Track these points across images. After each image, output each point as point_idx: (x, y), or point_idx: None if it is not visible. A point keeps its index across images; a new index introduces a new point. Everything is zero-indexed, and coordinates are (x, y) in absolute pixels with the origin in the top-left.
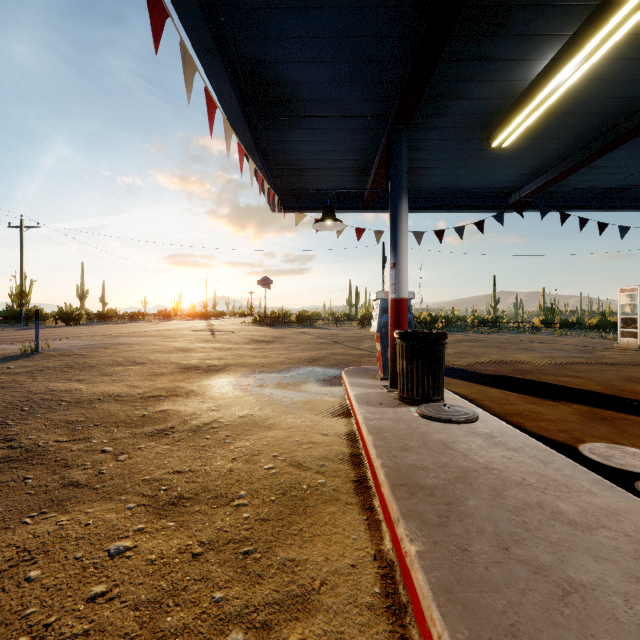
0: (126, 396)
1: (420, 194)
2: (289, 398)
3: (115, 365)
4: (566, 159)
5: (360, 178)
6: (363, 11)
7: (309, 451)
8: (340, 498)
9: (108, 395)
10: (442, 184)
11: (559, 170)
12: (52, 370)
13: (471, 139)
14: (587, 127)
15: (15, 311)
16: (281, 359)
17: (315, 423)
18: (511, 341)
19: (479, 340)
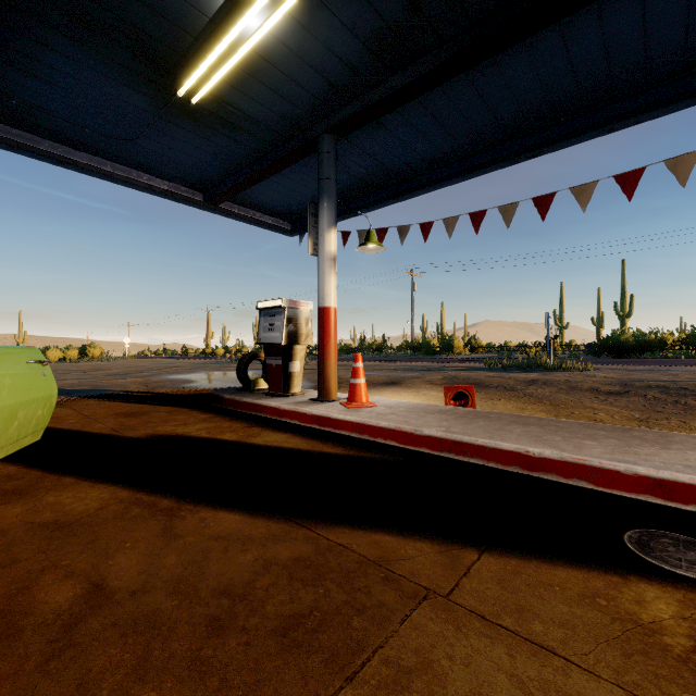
0: None
1: None
2: None
3: None
4: None
5: None
6: None
7: None
8: None
9: None
10: None
11: None
12: None
13: None
14: None
15: None
16: None
17: None
18: None
19: None
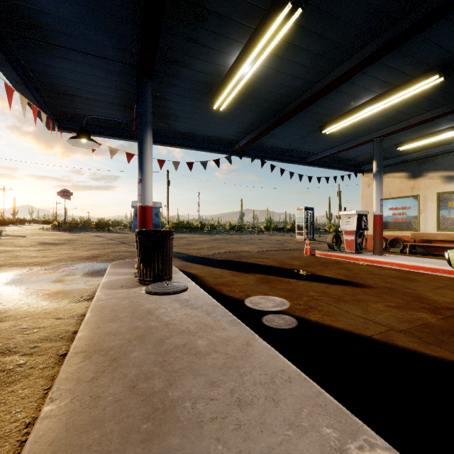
0: None
1: (176, 135)
2: (44, 290)
3: None
4: (259, 127)
5: (127, 113)
6: None
7: (29, 336)
8: (33, 375)
9: None
10: (190, 130)
11: (256, 133)
12: None
13: (201, 100)
14: (266, 108)
15: None
16: (60, 258)
17: (57, 309)
18: (244, 239)
19: (226, 239)
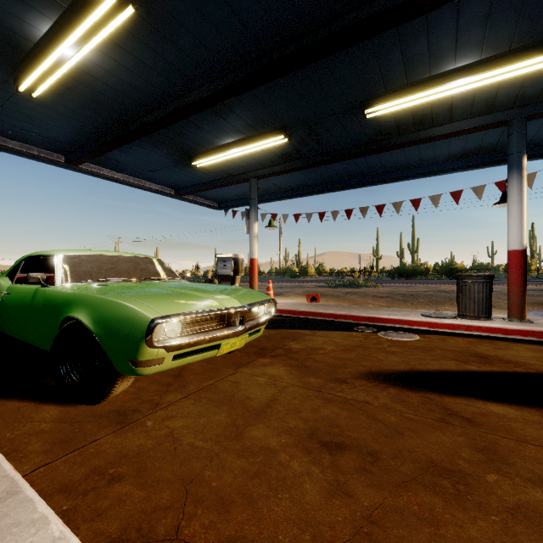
0: None
1: None
2: None
3: None
4: None
5: None
6: (420, 146)
7: None
8: None
9: None
10: None
11: None
12: None
13: None
14: None
15: None
16: None
17: None
18: None
19: None
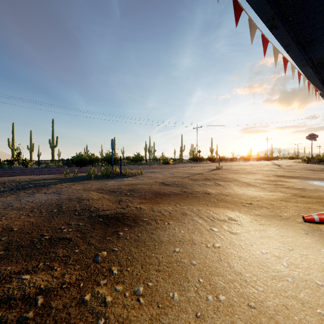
0: (264, 179)
1: None
2: None
3: (248, 173)
4: None
5: None
6: None
7: None
8: None
9: (258, 179)
10: None
11: None
12: (232, 172)
13: None
14: None
15: (195, 157)
16: None
17: None
18: None
19: None
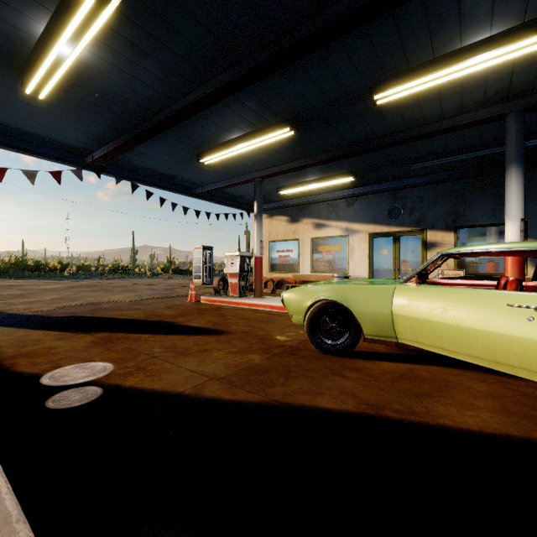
0: None
1: None
2: None
3: None
4: (118, 138)
5: None
6: None
7: None
8: None
9: None
10: None
11: (114, 145)
12: None
13: (1, 74)
14: (120, 115)
15: None
16: None
17: None
18: (125, 285)
19: (96, 285)
